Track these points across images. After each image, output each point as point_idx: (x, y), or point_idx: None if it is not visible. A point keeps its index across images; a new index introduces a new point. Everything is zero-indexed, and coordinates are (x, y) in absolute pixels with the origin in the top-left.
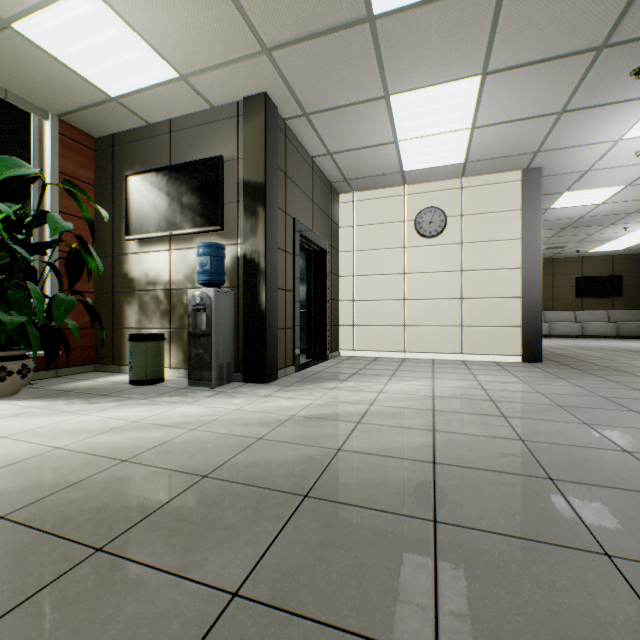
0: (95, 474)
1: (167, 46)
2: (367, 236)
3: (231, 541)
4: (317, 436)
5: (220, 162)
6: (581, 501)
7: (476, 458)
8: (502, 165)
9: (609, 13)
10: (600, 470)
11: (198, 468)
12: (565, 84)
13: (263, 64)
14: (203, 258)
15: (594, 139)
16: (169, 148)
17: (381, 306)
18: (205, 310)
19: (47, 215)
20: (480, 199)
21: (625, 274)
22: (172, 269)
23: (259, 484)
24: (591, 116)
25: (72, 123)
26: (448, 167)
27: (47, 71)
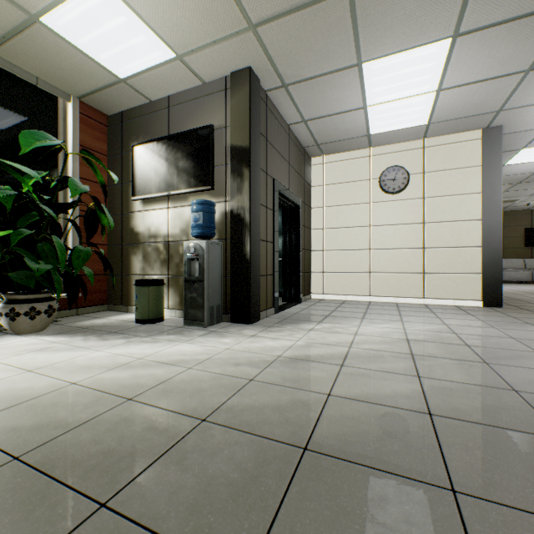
0: (103, 413)
1: (166, 29)
2: (335, 193)
3: (235, 503)
4: (305, 379)
5: (210, 130)
6: None
7: (473, 410)
8: (463, 125)
9: None
10: None
11: (196, 410)
12: None
13: (249, 40)
14: (196, 214)
15: None
16: (167, 121)
17: (348, 255)
18: (198, 259)
19: (68, 179)
20: (441, 157)
21: None
22: (170, 224)
23: (256, 432)
24: None
25: (89, 104)
26: (411, 129)
27: (69, 59)
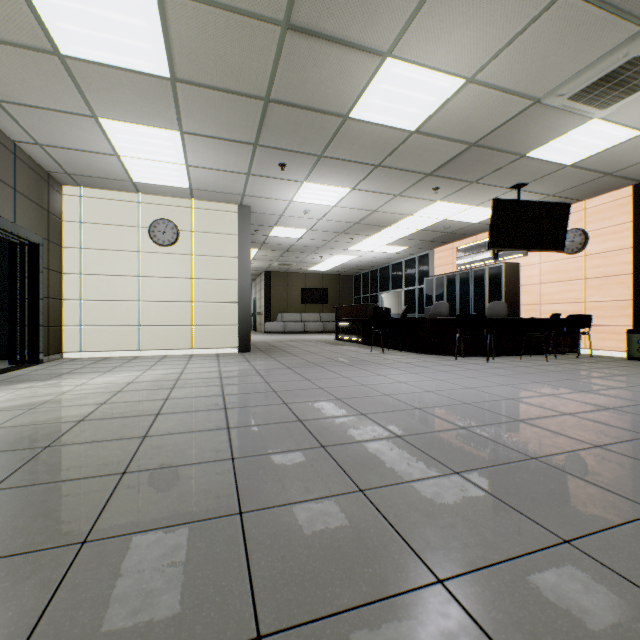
0: None
1: None
2: (98, 235)
3: None
4: None
5: None
6: (162, 420)
7: (119, 413)
8: (222, 198)
9: (251, 128)
10: (195, 405)
11: None
12: (243, 158)
13: None
14: None
15: (277, 197)
16: None
17: (114, 306)
18: None
19: None
20: (208, 221)
21: (330, 288)
22: None
23: None
24: (268, 182)
25: None
26: (177, 188)
27: None
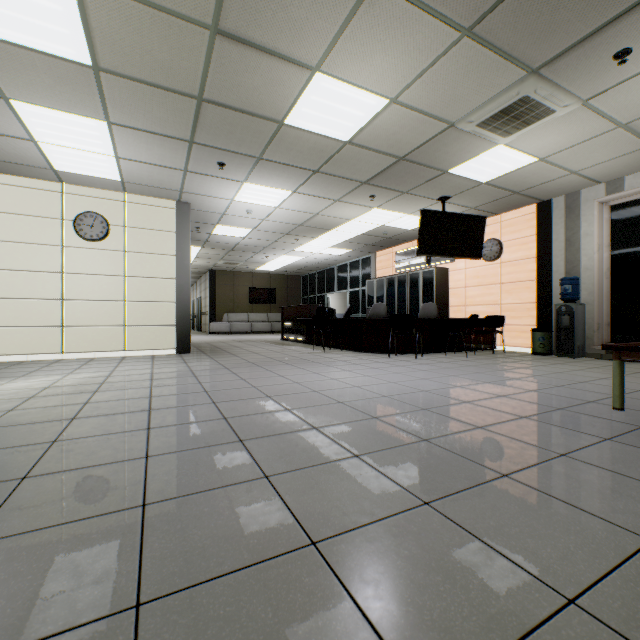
0: None
1: None
2: (12, 226)
3: None
4: None
5: None
6: (78, 424)
7: (29, 419)
8: (158, 193)
9: (186, 125)
10: (117, 408)
11: None
12: (179, 154)
13: None
14: None
15: (217, 195)
16: None
17: (32, 305)
18: None
19: None
20: (143, 216)
21: (278, 288)
22: None
23: None
24: (208, 180)
25: None
26: (107, 180)
27: None
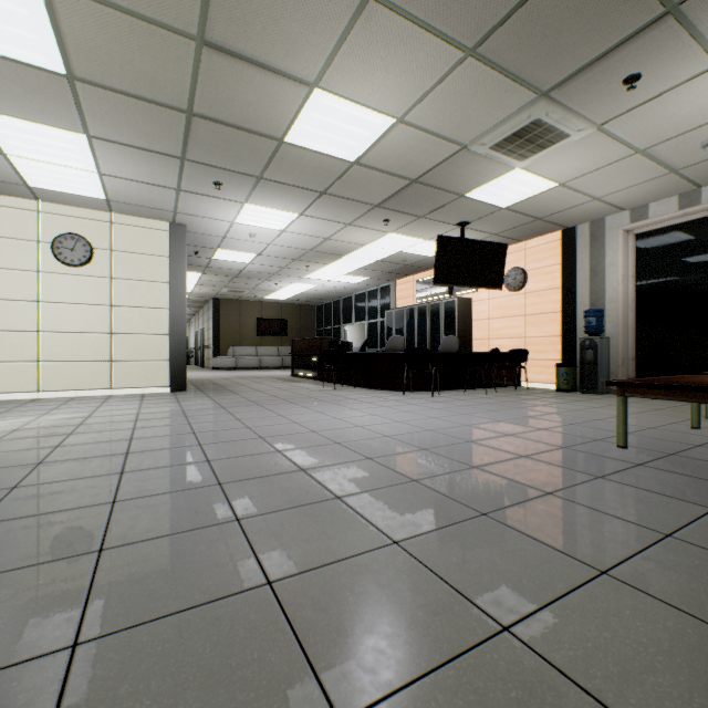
0: None
1: None
2: None
3: None
4: None
5: None
6: (44, 469)
7: None
8: (150, 213)
9: (176, 141)
10: (91, 452)
11: None
12: (170, 172)
13: None
14: None
15: (216, 216)
16: None
17: (3, 338)
18: None
19: None
20: (132, 239)
21: (290, 319)
22: None
23: None
24: (204, 200)
25: None
26: (90, 199)
27: None
